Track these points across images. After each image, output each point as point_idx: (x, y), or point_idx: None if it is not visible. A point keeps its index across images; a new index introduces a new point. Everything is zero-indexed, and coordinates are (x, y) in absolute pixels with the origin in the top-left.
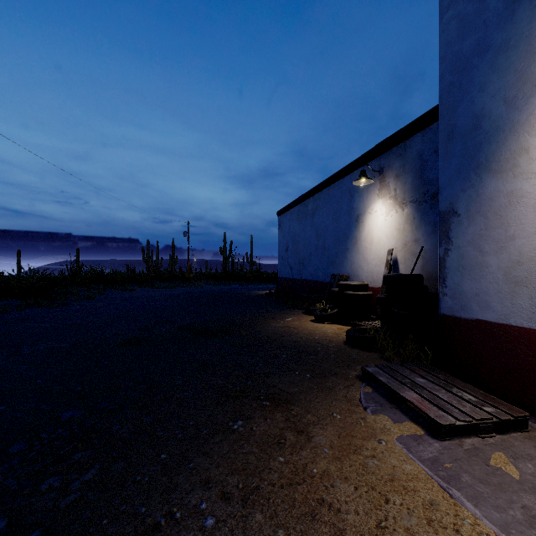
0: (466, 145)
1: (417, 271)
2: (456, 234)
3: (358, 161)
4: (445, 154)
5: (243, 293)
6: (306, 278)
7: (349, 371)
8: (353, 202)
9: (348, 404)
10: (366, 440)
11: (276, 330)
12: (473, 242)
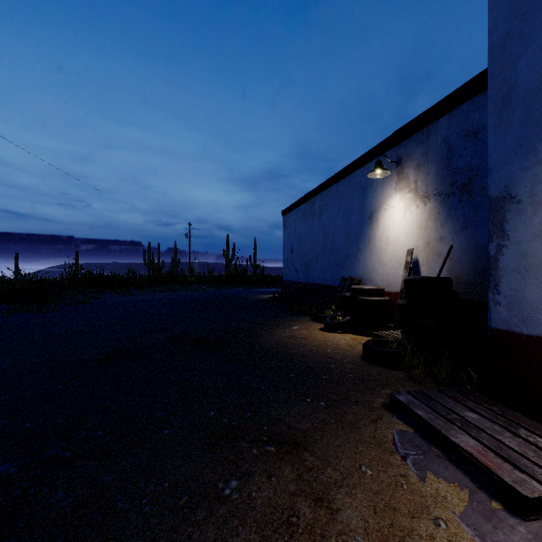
0: (529, 109)
1: (443, 274)
2: (515, 225)
3: (371, 152)
4: (498, 124)
5: (245, 297)
6: (312, 281)
7: (373, 397)
8: (365, 197)
9: (379, 450)
10: (415, 519)
11: (282, 341)
12: (541, 235)
